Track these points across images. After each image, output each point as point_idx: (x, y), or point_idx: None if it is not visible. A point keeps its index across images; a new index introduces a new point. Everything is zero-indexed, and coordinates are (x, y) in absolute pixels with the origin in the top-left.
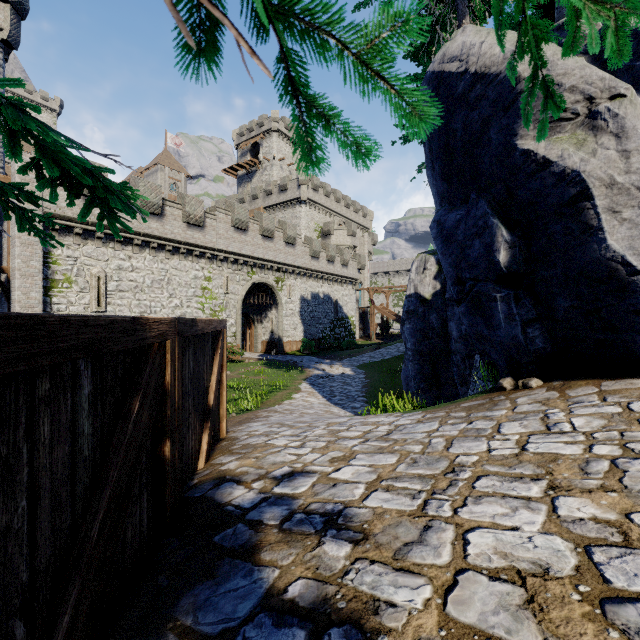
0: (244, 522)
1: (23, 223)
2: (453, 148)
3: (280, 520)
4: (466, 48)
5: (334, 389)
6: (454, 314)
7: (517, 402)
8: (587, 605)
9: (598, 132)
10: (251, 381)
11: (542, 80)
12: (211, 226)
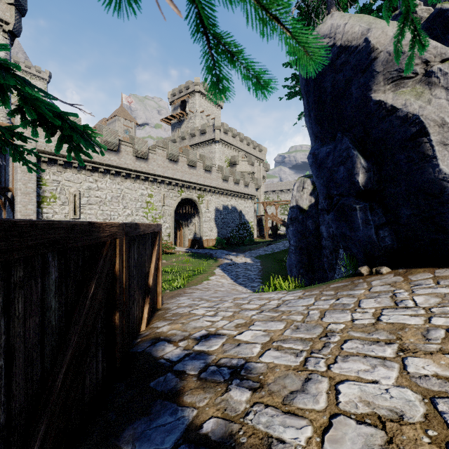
0: (172, 372)
1: (15, 154)
2: (324, 101)
3: (198, 371)
4: (334, 28)
5: (239, 273)
6: (324, 220)
7: (372, 284)
8: (435, 447)
9: (432, 86)
10: (180, 267)
11: (410, 22)
12: (152, 159)
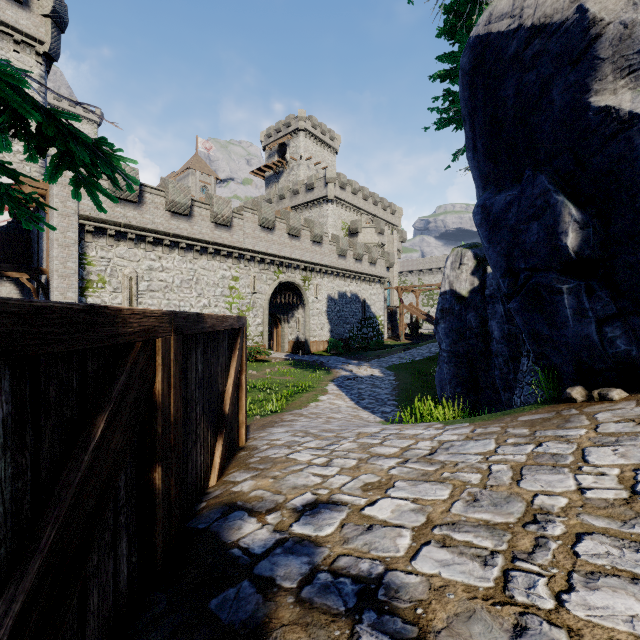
0: (251, 578)
1: None
2: (502, 120)
3: (298, 581)
4: (519, 1)
5: (362, 391)
6: (495, 312)
7: (597, 419)
8: None
9: None
10: (277, 381)
11: None
12: (238, 226)
